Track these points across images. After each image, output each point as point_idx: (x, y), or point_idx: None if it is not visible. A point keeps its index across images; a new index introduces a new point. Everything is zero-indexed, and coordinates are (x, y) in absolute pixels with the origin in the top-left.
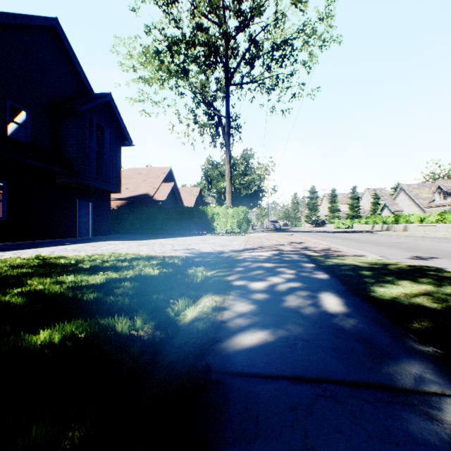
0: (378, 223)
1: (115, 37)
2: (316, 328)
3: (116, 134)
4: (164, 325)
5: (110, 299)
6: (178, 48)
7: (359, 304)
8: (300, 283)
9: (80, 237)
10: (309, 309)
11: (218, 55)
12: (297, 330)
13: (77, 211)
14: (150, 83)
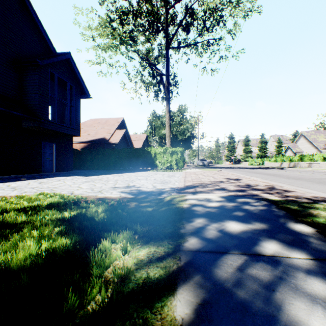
0: (286, 161)
1: (74, 7)
2: None
3: (76, 88)
4: None
5: None
6: (127, 17)
7: None
8: None
9: (45, 172)
10: None
11: (159, 23)
12: None
13: (42, 151)
14: (105, 49)
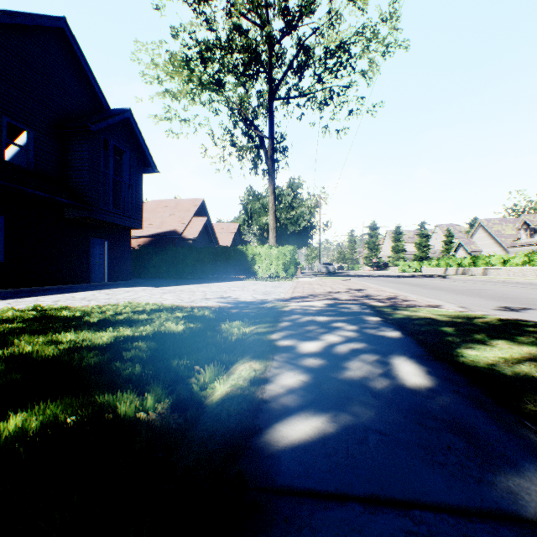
0: (452, 265)
1: (136, 42)
2: (393, 411)
3: (137, 159)
4: (184, 405)
5: (116, 366)
6: (212, 54)
7: (445, 373)
8: (365, 344)
9: (94, 282)
10: (379, 381)
11: (259, 63)
12: (367, 415)
13: (90, 251)
14: (178, 97)
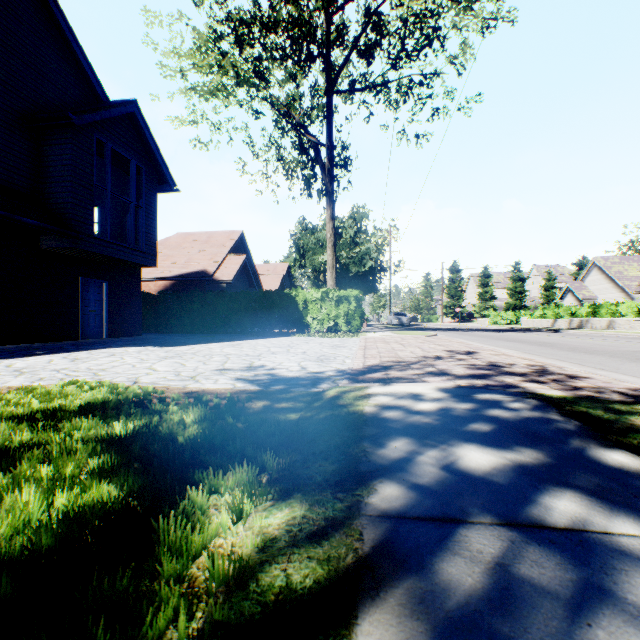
0: (563, 316)
1: (145, 10)
2: None
3: (148, 172)
4: None
5: None
6: (249, 31)
7: None
8: None
9: (86, 339)
10: None
11: (313, 43)
12: None
13: (80, 296)
14: (206, 94)
